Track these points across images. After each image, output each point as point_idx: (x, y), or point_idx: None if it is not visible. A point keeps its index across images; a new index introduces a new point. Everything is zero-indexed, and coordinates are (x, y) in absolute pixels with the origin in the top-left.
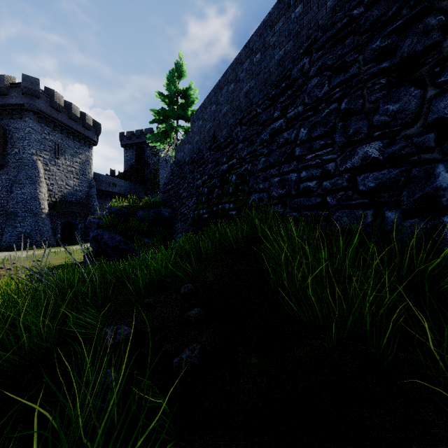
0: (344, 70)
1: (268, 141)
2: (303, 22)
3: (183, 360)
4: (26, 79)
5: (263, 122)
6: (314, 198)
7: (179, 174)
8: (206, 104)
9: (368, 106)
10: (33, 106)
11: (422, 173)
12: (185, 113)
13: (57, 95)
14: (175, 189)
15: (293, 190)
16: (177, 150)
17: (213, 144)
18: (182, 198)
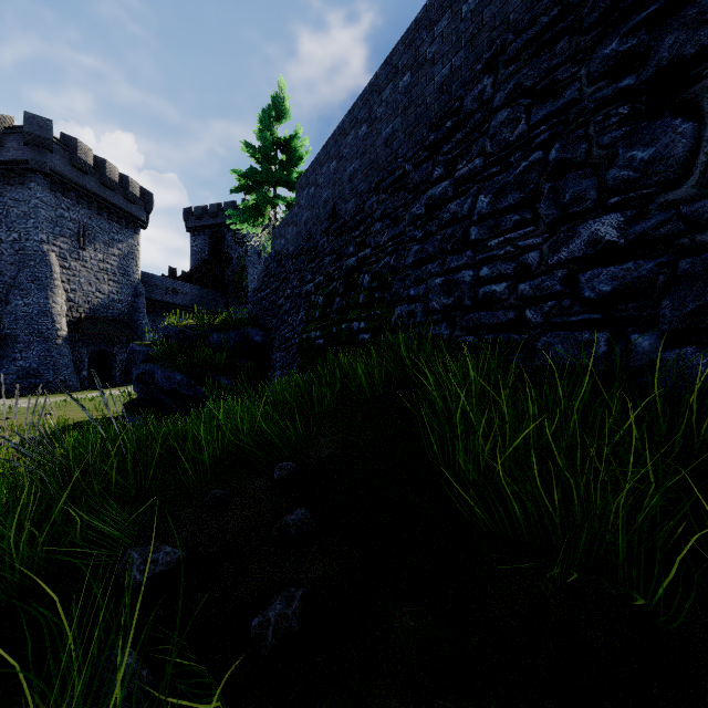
0: (553, 95)
1: (423, 218)
2: (482, 19)
3: (270, 622)
4: (31, 120)
5: (415, 187)
6: (503, 312)
7: (278, 274)
8: (321, 160)
9: (598, 154)
10: (42, 165)
11: (699, 267)
12: (288, 176)
13: (82, 147)
14: (271, 298)
15: (467, 298)
16: (275, 235)
17: (333, 225)
18: (282, 313)
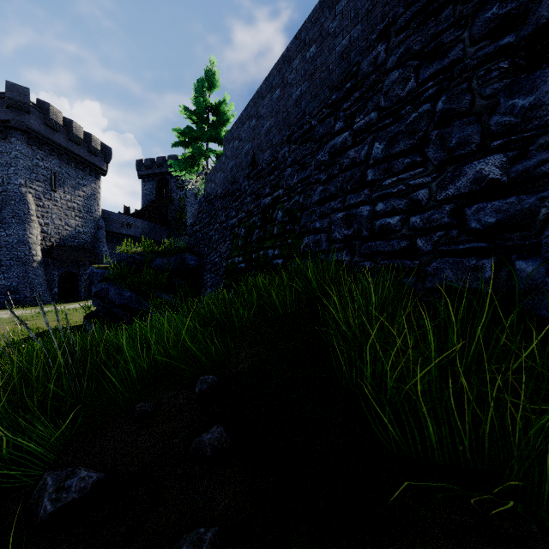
0: (439, 56)
1: (327, 163)
2: None
3: None
4: (11, 88)
5: (320, 138)
6: (397, 241)
7: (209, 211)
8: (243, 119)
9: (481, 104)
10: (21, 123)
11: None
12: (218, 134)
13: (54, 110)
14: (204, 230)
15: (365, 229)
16: (206, 180)
17: (253, 171)
18: (212, 242)
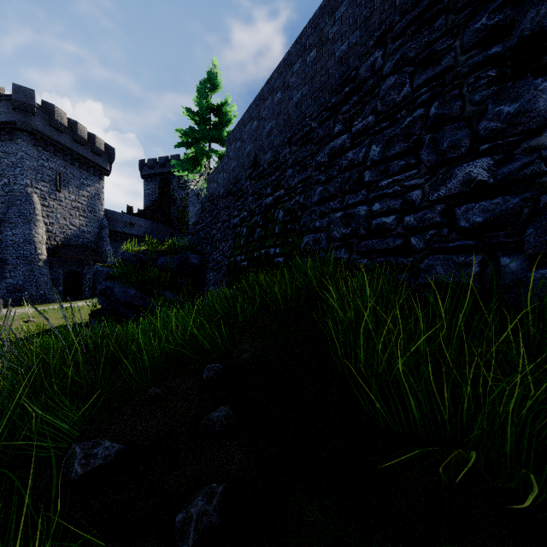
0: (432, 63)
1: (326, 165)
2: (374, 4)
3: (192, 518)
4: (17, 90)
5: (320, 140)
6: (392, 239)
7: (211, 211)
8: (245, 120)
9: (470, 109)
10: (27, 125)
11: None
12: (220, 134)
13: (58, 111)
14: (206, 229)
15: (362, 228)
16: (209, 180)
17: (255, 171)
18: (215, 241)
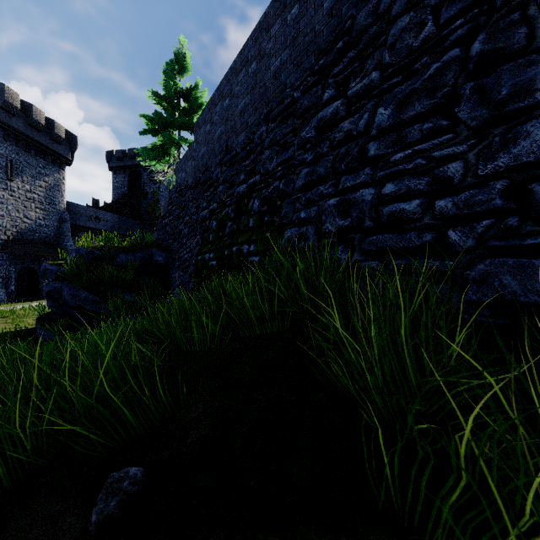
0: None
1: (313, 140)
2: None
3: None
4: None
5: (304, 112)
6: (416, 233)
7: (179, 203)
8: (215, 99)
9: None
10: None
11: None
12: (190, 122)
13: (9, 91)
14: (173, 224)
15: (368, 218)
16: (177, 169)
17: (226, 156)
18: (182, 236)
